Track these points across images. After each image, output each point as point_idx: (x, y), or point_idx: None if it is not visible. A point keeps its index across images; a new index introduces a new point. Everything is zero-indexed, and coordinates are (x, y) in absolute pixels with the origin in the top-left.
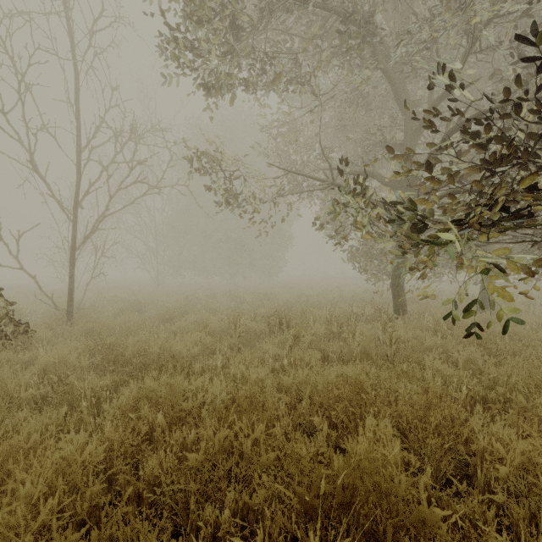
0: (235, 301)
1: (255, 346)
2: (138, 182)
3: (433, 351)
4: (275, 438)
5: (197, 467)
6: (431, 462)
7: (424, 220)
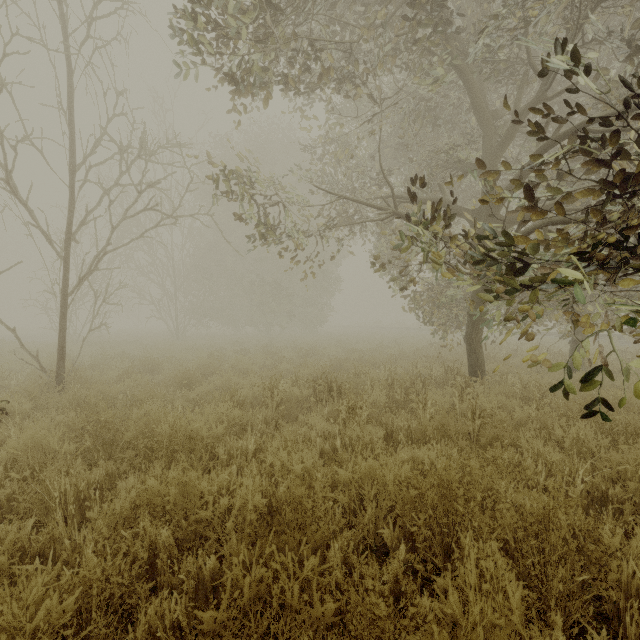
0: (271, 358)
1: (297, 418)
2: (148, 209)
3: (528, 427)
4: (332, 568)
5: (216, 631)
6: (559, 605)
7: (522, 257)
